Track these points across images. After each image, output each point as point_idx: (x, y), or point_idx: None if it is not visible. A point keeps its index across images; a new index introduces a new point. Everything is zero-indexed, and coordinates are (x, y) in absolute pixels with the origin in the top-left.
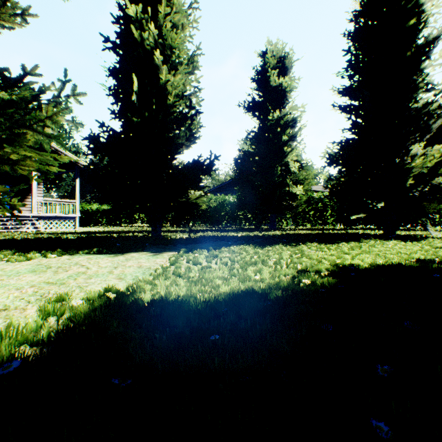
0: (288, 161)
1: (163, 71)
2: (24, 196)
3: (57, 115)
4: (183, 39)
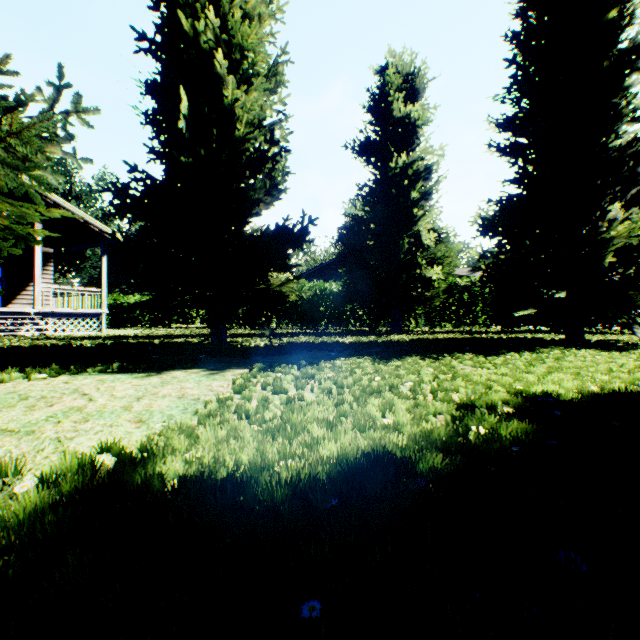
0: (419, 231)
1: (229, 85)
2: (24, 282)
3: (31, 130)
4: (260, 36)
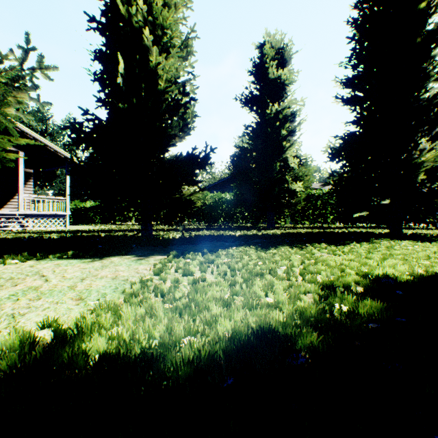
0: (287, 157)
1: (153, 53)
2: (12, 193)
3: None
4: (176, 19)
